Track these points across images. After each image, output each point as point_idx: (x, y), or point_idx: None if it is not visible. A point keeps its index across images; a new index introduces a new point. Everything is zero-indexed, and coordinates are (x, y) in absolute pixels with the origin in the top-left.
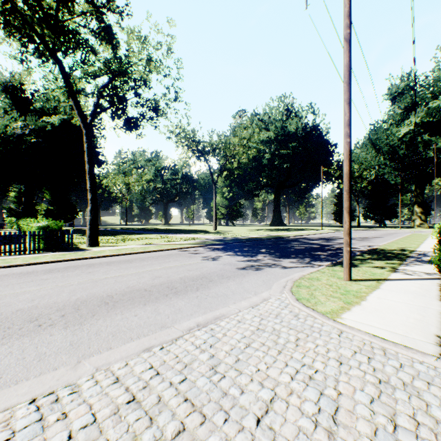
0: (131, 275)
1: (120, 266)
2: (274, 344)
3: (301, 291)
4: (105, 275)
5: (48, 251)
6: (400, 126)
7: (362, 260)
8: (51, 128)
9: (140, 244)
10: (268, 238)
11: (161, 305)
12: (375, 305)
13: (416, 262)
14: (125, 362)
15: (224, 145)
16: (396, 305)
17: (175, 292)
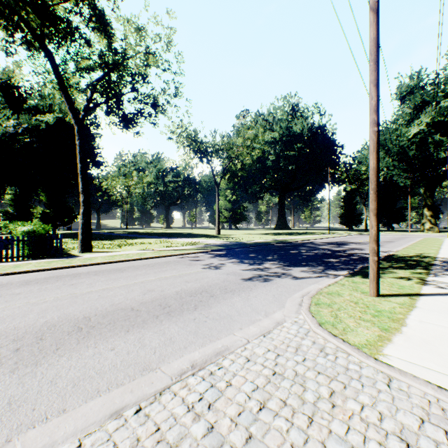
0: (120, 288)
1: (110, 276)
2: (300, 404)
3: (322, 312)
4: (88, 288)
5: (34, 258)
6: (409, 126)
7: (383, 268)
8: (45, 127)
9: (136, 250)
10: (274, 243)
11: (148, 332)
12: (421, 333)
13: (444, 271)
14: (77, 442)
15: (228, 145)
16: (447, 333)
17: (168, 312)
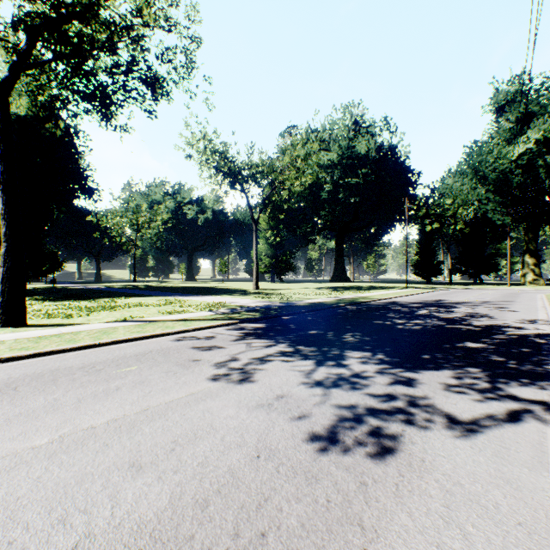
0: None
1: None
2: None
3: None
4: None
5: None
6: (511, 145)
7: None
8: None
9: (106, 322)
10: (341, 305)
11: None
12: None
13: None
14: None
15: (270, 167)
16: None
17: None
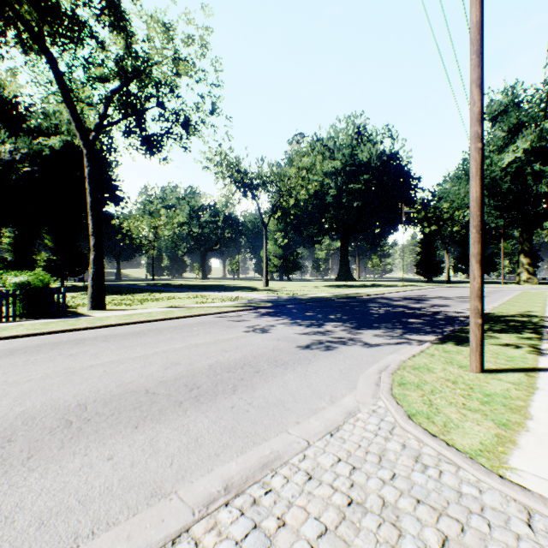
0: (134, 360)
1: (123, 343)
2: None
3: (410, 396)
4: (92, 360)
5: (28, 318)
6: (502, 153)
7: None
8: (50, 153)
9: (162, 307)
10: (336, 298)
11: (165, 429)
12: None
13: None
14: None
15: (278, 176)
16: None
17: (196, 396)
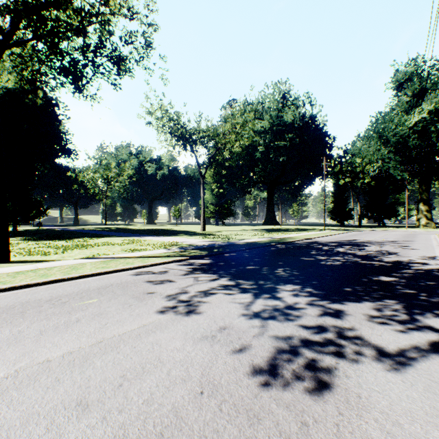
0: None
1: None
2: None
3: None
4: None
5: None
6: (409, 114)
7: None
8: None
9: (77, 259)
10: (273, 244)
11: None
12: None
13: None
14: None
15: (214, 132)
16: None
17: None
